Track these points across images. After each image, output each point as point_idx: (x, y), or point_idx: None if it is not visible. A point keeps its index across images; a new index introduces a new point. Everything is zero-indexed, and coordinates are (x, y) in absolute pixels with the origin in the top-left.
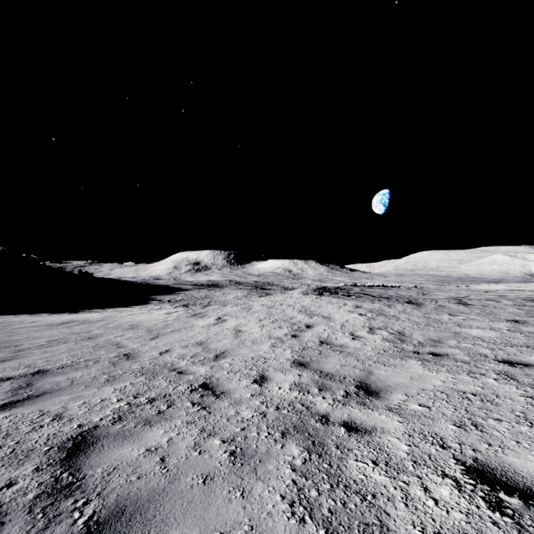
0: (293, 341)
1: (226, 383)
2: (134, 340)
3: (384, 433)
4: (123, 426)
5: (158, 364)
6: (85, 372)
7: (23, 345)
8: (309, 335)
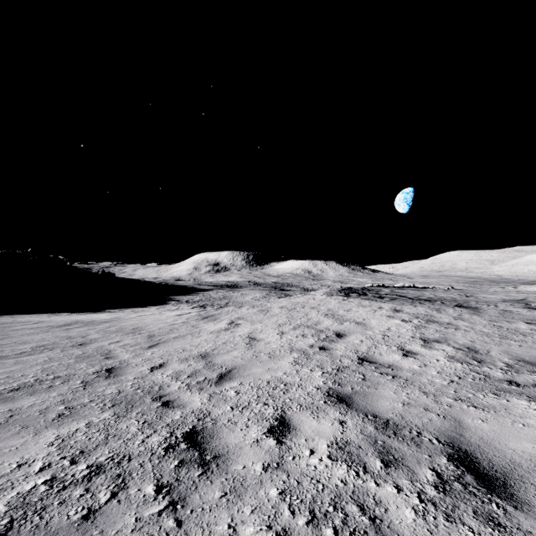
0: (322, 356)
1: (226, 431)
2: (129, 349)
3: None
4: None
5: (142, 386)
6: (40, 399)
7: (3, 352)
8: (342, 348)
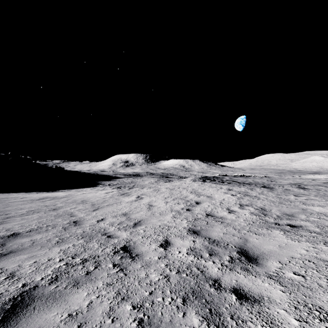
0: (187, 214)
1: (140, 246)
2: (82, 211)
3: (271, 303)
4: (56, 287)
5: (94, 229)
6: (44, 235)
7: (11, 214)
8: (198, 209)
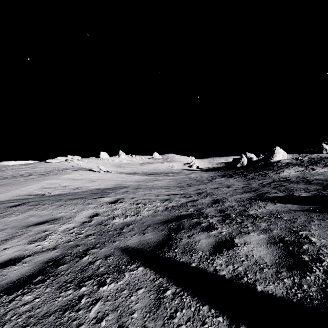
0: None
1: None
2: None
3: (3, 175)
4: None
5: None
6: None
7: None
8: None
